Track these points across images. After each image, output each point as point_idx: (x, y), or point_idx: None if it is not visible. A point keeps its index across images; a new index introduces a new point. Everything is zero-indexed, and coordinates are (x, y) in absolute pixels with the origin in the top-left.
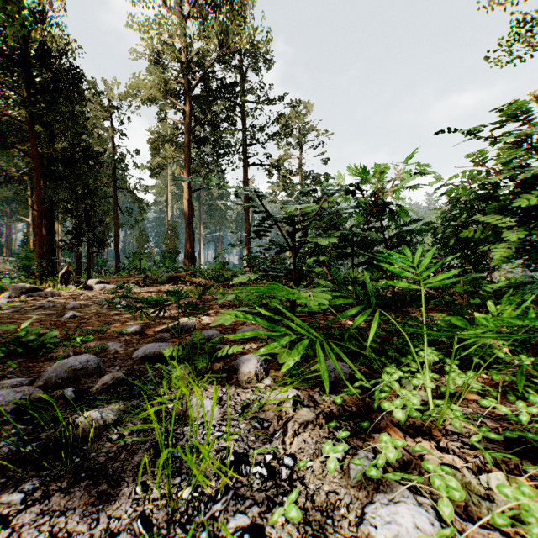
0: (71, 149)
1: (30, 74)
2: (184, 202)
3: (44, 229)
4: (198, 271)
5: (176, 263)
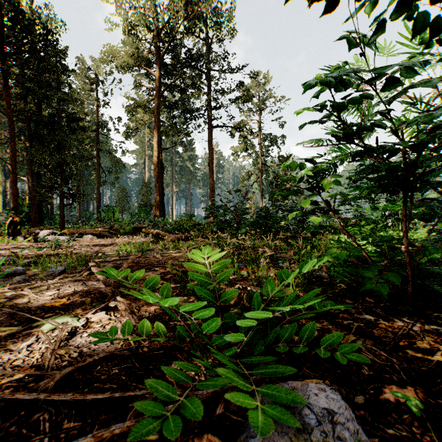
0: (55, 114)
1: (1, 32)
2: (154, 159)
3: (31, 184)
4: (164, 222)
5: (149, 215)
